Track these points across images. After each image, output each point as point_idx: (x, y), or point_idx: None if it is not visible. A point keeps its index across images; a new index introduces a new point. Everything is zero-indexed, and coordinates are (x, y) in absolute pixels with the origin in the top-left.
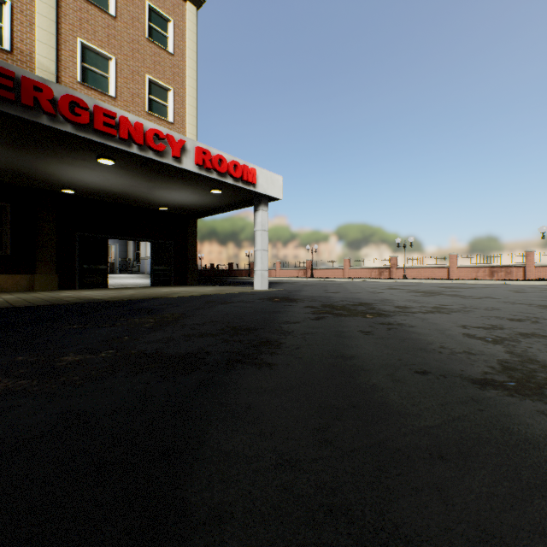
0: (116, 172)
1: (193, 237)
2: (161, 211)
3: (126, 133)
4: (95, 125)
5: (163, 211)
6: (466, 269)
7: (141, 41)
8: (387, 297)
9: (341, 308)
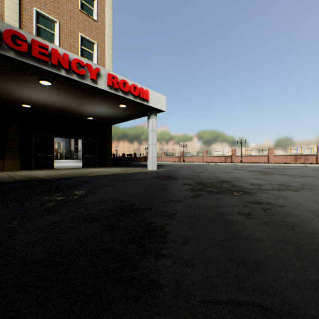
0: (55, 91)
1: (109, 136)
2: (89, 120)
3: (56, 60)
4: (32, 53)
5: (90, 120)
6: (279, 157)
7: (76, 11)
8: (238, 175)
9: (211, 186)
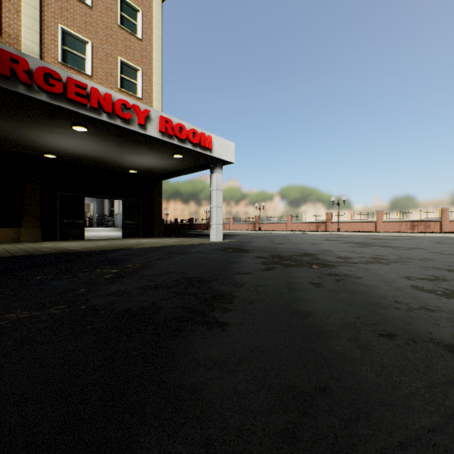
0: (90, 138)
1: (159, 196)
2: (131, 174)
3: (96, 103)
4: (68, 94)
5: (133, 174)
6: (390, 223)
7: (114, 28)
8: (327, 247)
9: (288, 259)
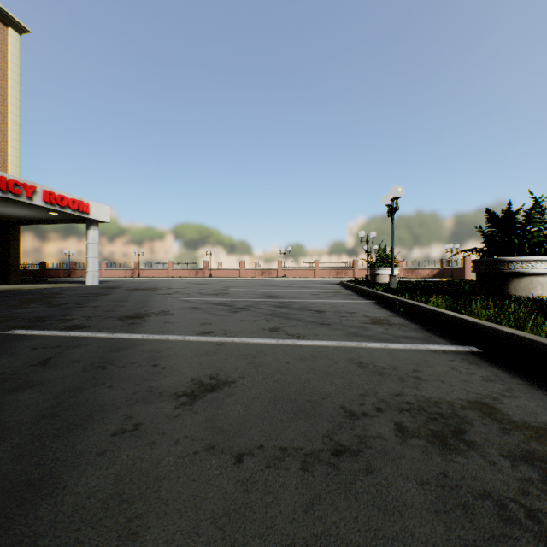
0: None
1: (16, 240)
2: None
3: None
4: None
5: None
6: (249, 271)
7: None
8: (174, 286)
9: (141, 289)
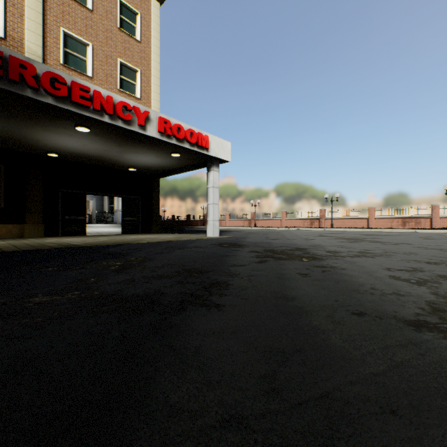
0: (92, 138)
1: (157, 193)
2: (130, 172)
3: (98, 105)
4: (72, 97)
5: (132, 172)
6: (382, 220)
7: (113, 30)
8: (319, 243)
9: (280, 253)
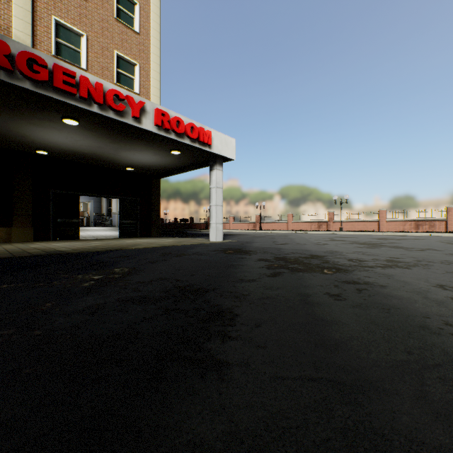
0: (82, 133)
1: (157, 194)
2: (128, 171)
3: (85, 92)
4: (54, 82)
5: (130, 171)
6: (394, 223)
7: (110, 20)
8: (334, 248)
9: (295, 262)
